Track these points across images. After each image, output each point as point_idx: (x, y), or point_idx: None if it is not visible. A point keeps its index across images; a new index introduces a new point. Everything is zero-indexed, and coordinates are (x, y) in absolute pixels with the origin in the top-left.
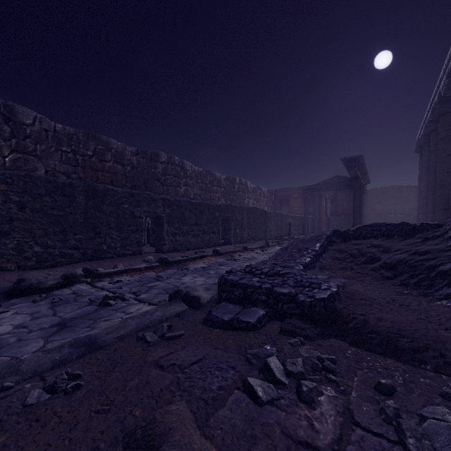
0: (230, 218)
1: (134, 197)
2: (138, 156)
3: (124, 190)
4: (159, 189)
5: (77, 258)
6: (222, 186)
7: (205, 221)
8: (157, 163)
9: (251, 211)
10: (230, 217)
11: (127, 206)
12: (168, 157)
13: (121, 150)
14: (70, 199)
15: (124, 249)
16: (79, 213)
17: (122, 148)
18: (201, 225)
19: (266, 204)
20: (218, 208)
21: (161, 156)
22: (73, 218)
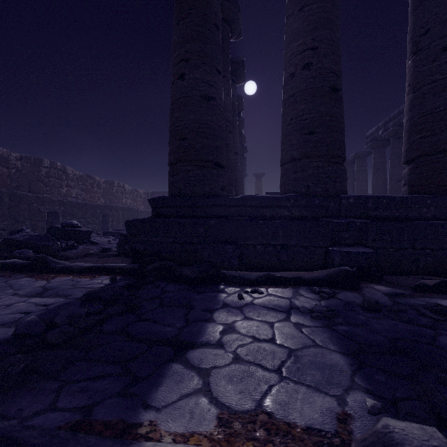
0: (108, 214)
1: (40, 199)
2: (22, 160)
3: (33, 195)
4: (43, 189)
5: (4, 236)
6: (101, 188)
7: (89, 216)
8: (41, 167)
9: (126, 210)
10: (109, 213)
11: (35, 205)
12: (51, 163)
13: (6, 156)
14: (0, 200)
15: (34, 232)
16: (6, 209)
17: (8, 154)
18: (87, 219)
19: (143, 204)
20: (99, 207)
21: (45, 162)
22: (2, 211)
